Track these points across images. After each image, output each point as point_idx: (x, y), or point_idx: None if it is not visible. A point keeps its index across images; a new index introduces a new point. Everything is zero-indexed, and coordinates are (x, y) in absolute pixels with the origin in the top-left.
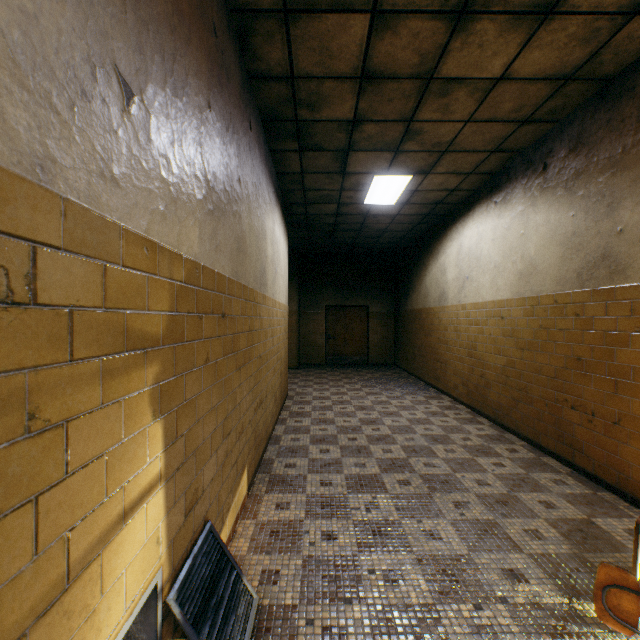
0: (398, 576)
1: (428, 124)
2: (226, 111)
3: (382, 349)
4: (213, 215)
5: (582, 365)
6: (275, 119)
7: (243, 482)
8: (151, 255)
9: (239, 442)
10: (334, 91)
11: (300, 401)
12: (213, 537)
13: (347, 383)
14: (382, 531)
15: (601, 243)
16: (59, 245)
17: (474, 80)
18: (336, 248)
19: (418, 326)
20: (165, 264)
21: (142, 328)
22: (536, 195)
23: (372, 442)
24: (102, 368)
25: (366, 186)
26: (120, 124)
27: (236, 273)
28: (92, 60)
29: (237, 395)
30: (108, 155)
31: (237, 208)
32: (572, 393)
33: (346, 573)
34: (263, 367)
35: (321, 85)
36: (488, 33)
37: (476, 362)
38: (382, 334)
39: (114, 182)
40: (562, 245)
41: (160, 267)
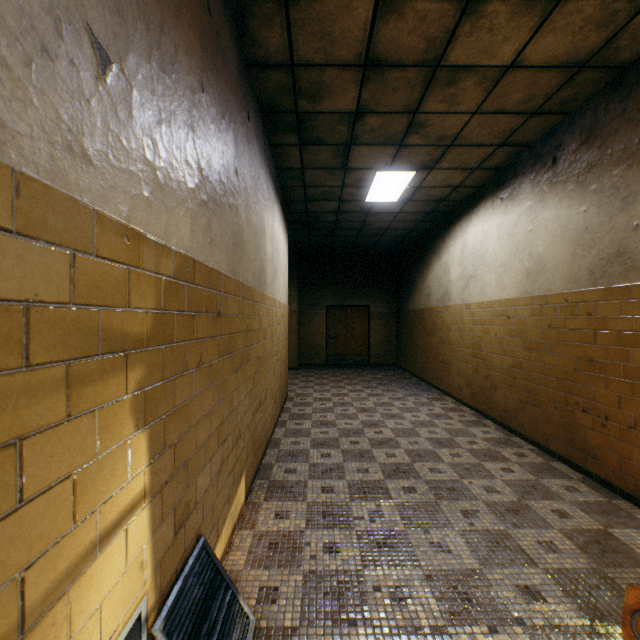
0: (406, 594)
1: (433, 116)
2: (222, 97)
3: (383, 349)
4: (207, 206)
5: (595, 366)
6: (274, 111)
7: (240, 490)
8: (133, 245)
9: (236, 448)
10: (336, 80)
11: (300, 403)
12: (206, 554)
13: (348, 384)
14: (387, 543)
15: (616, 239)
16: (10, 227)
17: (483, 68)
18: (337, 247)
19: (420, 326)
20: (150, 256)
21: (122, 328)
22: (545, 190)
23: (375, 446)
24: (69, 374)
25: (368, 182)
26: (93, 93)
27: (233, 270)
28: (56, 12)
29: (234, 399)
30: (77, 126)
31: (234, 201)
32: (584, 396)
33: (350, 590)
34: (262, 368)
35: (322, 74)
36: (499, 16)
37: (481, 363)
38: (383, 334)
39: (85, 159)
40: (573, 242)
41: (144, 259)
